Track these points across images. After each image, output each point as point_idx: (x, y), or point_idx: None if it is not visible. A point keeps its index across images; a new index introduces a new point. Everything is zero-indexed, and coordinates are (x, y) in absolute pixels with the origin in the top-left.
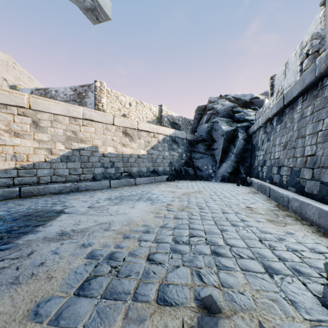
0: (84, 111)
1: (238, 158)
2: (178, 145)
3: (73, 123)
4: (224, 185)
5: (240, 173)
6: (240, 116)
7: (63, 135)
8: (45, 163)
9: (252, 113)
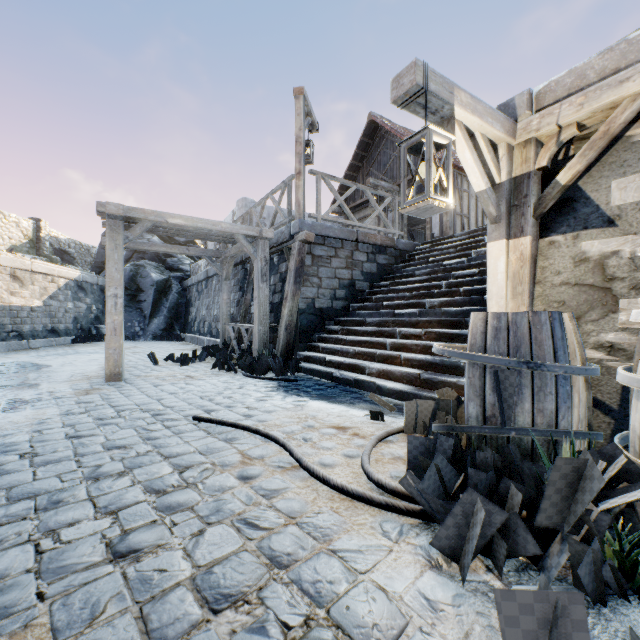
0: None
1: (172, 314)
2: (86, 294)
3: None
4: (158, 342)
5: (175, 330)
6: (174, 263)
7: None
8: None
9: (188, 261)
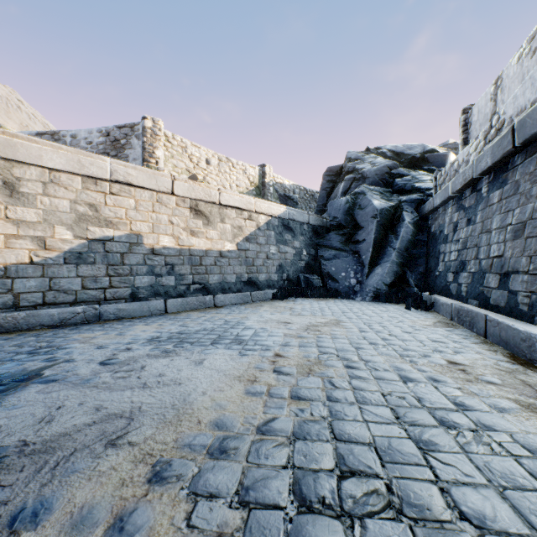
0: (113, 167)
1: (404, 258)
2: (293, 235)
3: (91, 189)
4: (381, 308)
5: (408, 285)
6: (405, 183)
7: (69, 212)
8: (32, 267)
9: (427, 176)
